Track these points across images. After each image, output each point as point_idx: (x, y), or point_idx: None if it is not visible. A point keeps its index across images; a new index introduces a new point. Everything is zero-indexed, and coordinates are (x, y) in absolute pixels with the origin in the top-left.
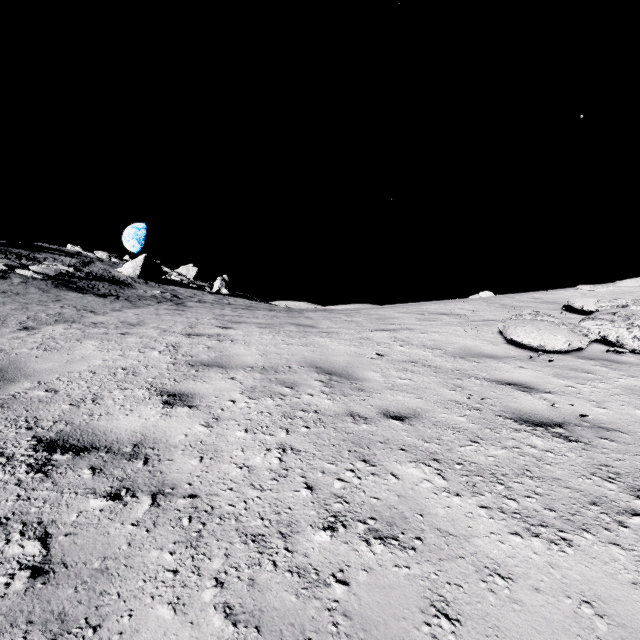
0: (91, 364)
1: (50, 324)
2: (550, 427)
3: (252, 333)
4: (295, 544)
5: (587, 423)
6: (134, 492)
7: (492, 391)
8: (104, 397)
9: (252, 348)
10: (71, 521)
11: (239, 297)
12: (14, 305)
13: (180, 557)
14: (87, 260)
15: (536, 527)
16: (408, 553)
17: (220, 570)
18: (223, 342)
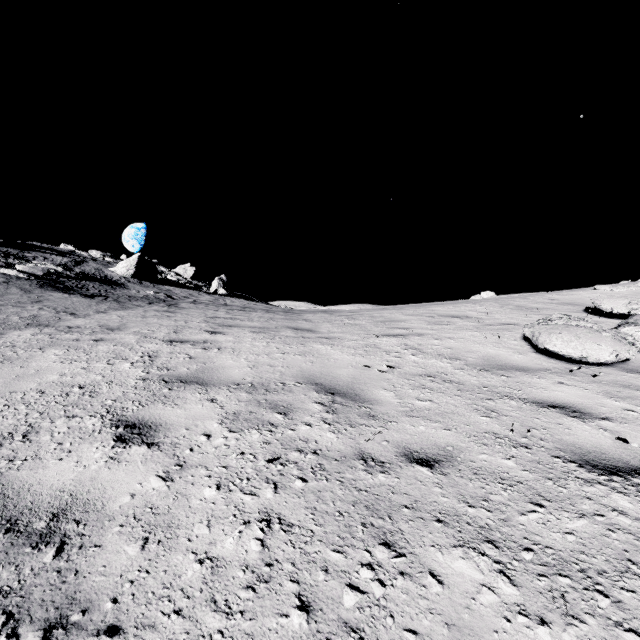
0: (43, 380)
1: (19, 328)
2: (630, 476)
3: (243, 339)
4: None
5: None
6: (17, 623)
7: (535, 417)
8: (41, 430)
9: (241, 358)
10: None
11: (237, 297)
12: None
13: None
14: (80, 259)
15: None
16: None
17: None
18: (209, 350)
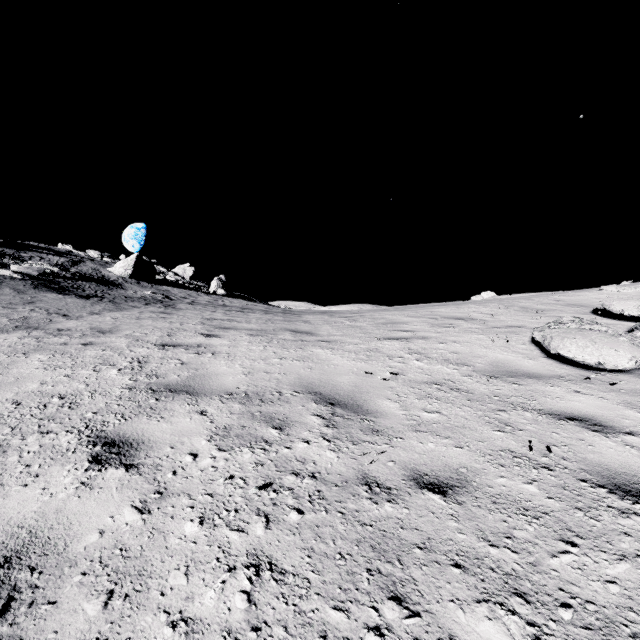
0: (22, 390)
1: (6, 331)
2: None
3: (239, 343)
4: None
5: None
6: None
7: (554, 432)
8: (9, 449)
9: (236, 364)
10: None
11: (236, 298)
12: None
13: None
14: (77, 259)
15: None
16: None
17: None
18: (202, 355)
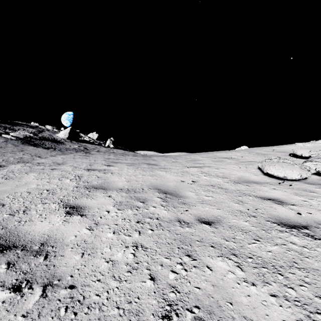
0: (29, 187)
1: (14, 163)
2: (300, 229)
3: (123, 169)
4: None
5: None
6: (31, 284)
7: (260, 204)
8: (31, 209)
9: (122, 177)
10: None
11: (119, 149)
12: None
13: None
14: (41, 130)
15: (314, 314)
16: None
17: None
18: (106, 174)
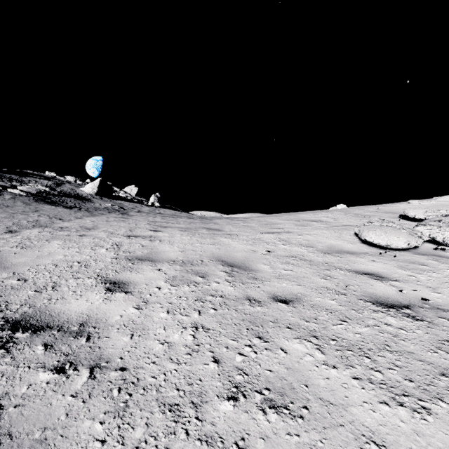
0: (55, 259)
1: (29, 228)
2: (400, 308)
3: (175, 235)
4: (204, 413)
5: (428, 305)
6: (76, 366)
7: (353, 279)
8: (61, 285)
9: (175, 246)
10: (21, 393)
11: (167, 208)
12: (4, 214)
13: (108, 427)
14: (59, 182)
15: (400, 396)
16: (297, 422)
17: (141, 439)
18: (153, 242)
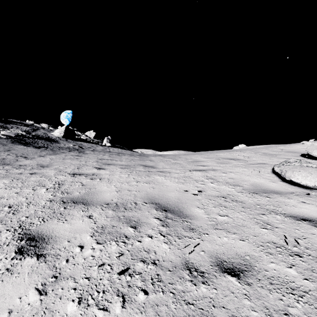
0: None
1: None
2: None
3: (115, 172)
4: None
5: None
6: None
7: (296, 228)
8: None
9: (112, 185)
10: None
11: (116, 147)
12: None
13: None
14: (36, 128)
15: None
16: None
17: None
18: (94, 180)
